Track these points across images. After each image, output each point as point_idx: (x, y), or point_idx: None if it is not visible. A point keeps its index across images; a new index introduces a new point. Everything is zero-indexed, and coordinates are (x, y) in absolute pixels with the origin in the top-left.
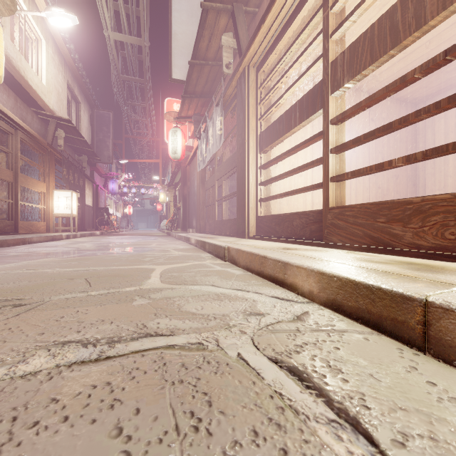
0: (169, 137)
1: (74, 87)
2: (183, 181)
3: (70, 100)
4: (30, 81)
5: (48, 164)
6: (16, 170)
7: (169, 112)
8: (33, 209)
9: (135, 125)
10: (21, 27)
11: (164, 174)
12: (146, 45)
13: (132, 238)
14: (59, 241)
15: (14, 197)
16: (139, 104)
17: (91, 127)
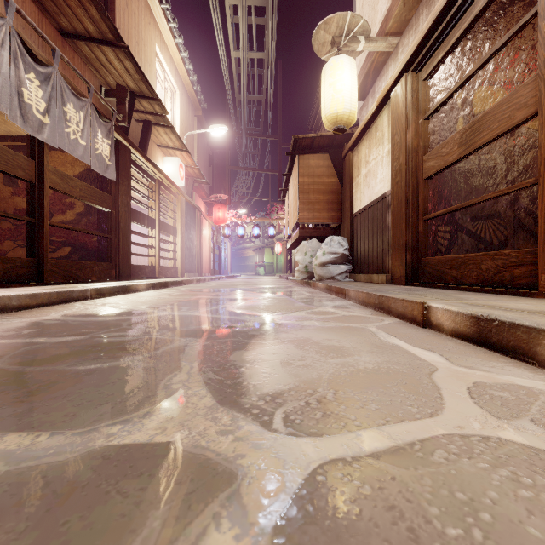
0: None
1: None
2: None
3: None
4: None
5: None
6: None
7: None
8: None
9: None
10: None
11: None
12: None
13: (50, 362)
14: (345, 308)
15: None
16: None
17: None
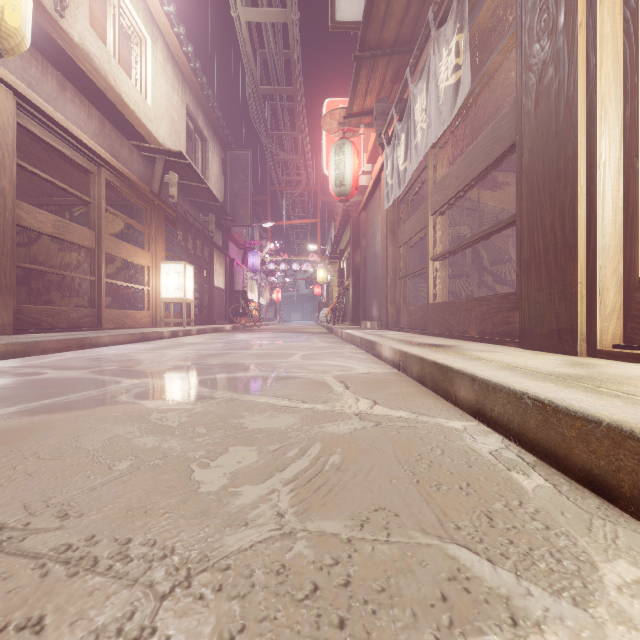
0: (330, 159)
1: (197, 116)
2: (353, 241)
3: (192, 135)
4: (125, 96)
5: (154, 223)
6: (100, 230)
7: (331, 111)
8: (136, 292)
9: (284, 171)
10: (114, 16)
11: (324, 242)
12: (294, 20)
13: (270, 337)
14: (150, 343)
15: (97, 271)
16: (287, 133)
17: (225, 177)
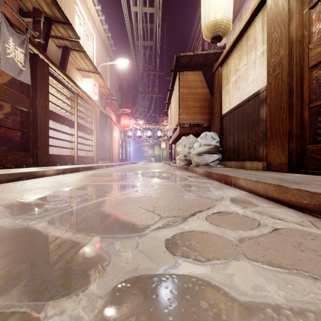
0: None
1: None
2: None
3: None
4: None
5: None
6: None
7: None
8: None
9: None
10: None
11: None
12: None
13: None
14: (253, 205)
15: None
16: None
17: None
